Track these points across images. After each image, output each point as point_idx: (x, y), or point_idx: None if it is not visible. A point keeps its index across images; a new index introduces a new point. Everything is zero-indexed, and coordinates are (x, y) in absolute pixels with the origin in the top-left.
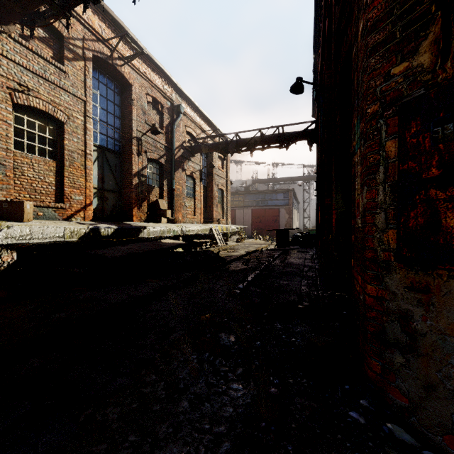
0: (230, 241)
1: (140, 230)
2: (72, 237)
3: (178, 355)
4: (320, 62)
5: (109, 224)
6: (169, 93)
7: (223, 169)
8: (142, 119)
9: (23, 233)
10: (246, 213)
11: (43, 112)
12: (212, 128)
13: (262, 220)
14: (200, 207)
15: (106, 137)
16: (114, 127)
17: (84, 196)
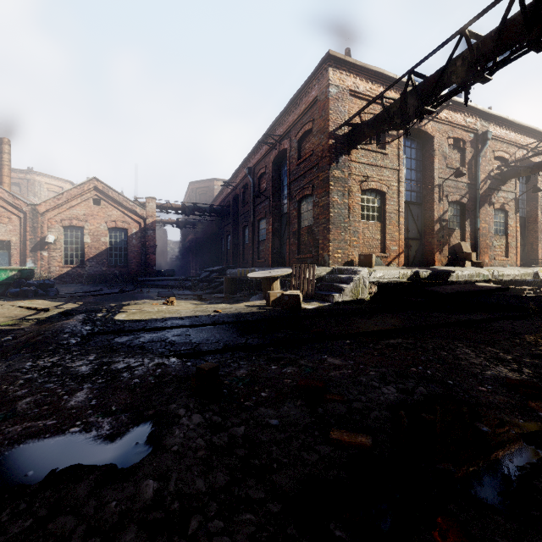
0: None
1: (449, 273)
2: (403, 278)
3: (530, 339)
4: None
5: (421, 268)
6: (473, 124)
7: None
8: (443, 165)
9: (380, 274)
10: None
11: (374, 190)
12: (536, 137)
13: None
14: (515, 246)
15: (410, 193)
16: (416, 181)
17: (398, 246)
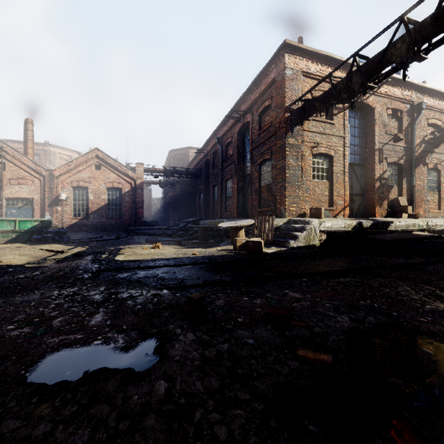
0: None
1: (389, 224)
2: (348, 227)
3: None
4: None
5: (363, 220)
6: (409, 96)
7: None
8: (383, 132)
9: (329, 224)
10: None
11: (323, 154)
12: None
13: None
14: None
15: (354, 156)
16: (359, 146)
17: (343, 201)
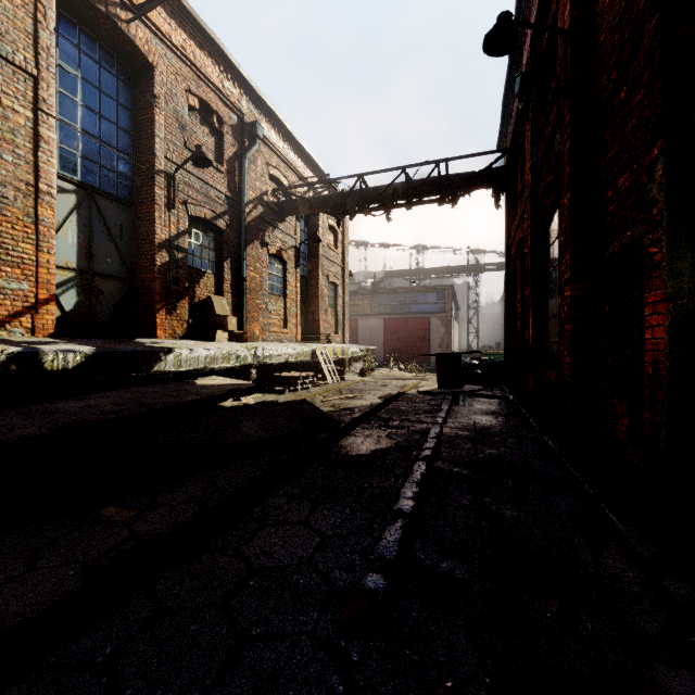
0: (350, 373)
1: (157, 356)
2: None
3: None
4: (538, 4)
5: (84, 343)
6: (235, 97)
7: (336, 248)
8: (178, 139)
9: None
10: (375, 326)
11: None
12: (317, 174)
13: (401, 336)
14: (295, 313)
15: (99, 168)
16: (117, 149)
17: (34, 283)
